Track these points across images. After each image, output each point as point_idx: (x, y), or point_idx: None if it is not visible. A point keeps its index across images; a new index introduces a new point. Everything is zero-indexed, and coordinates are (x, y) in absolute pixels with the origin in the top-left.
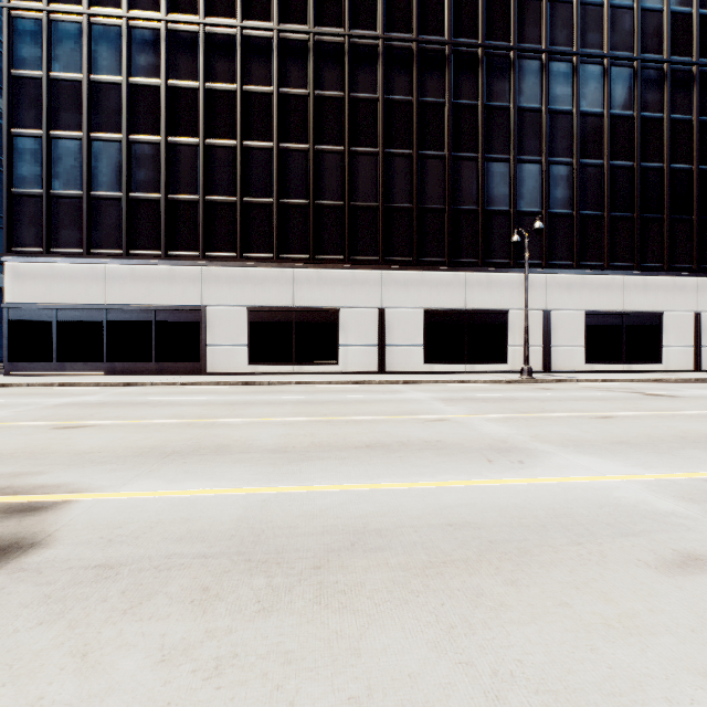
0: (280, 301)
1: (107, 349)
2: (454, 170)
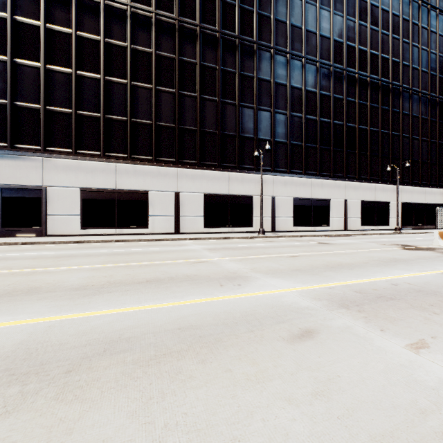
0: (105, 184)
1: None
2: (222, 110)
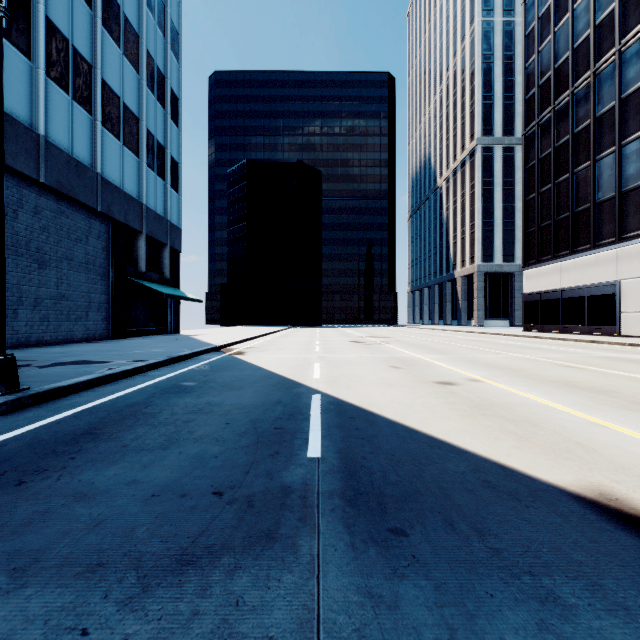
0: None
1: (562, 317)
2: None
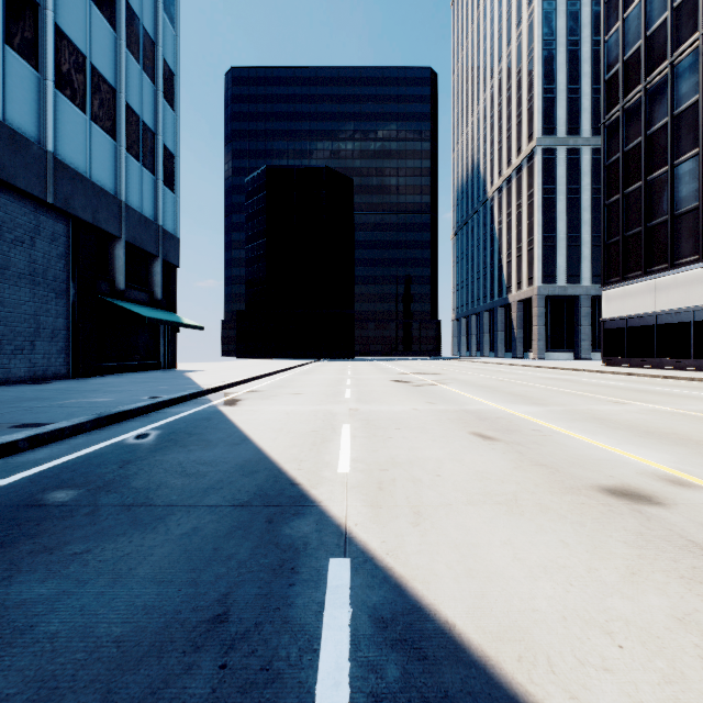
0: None
1: (657, 348)
2: None
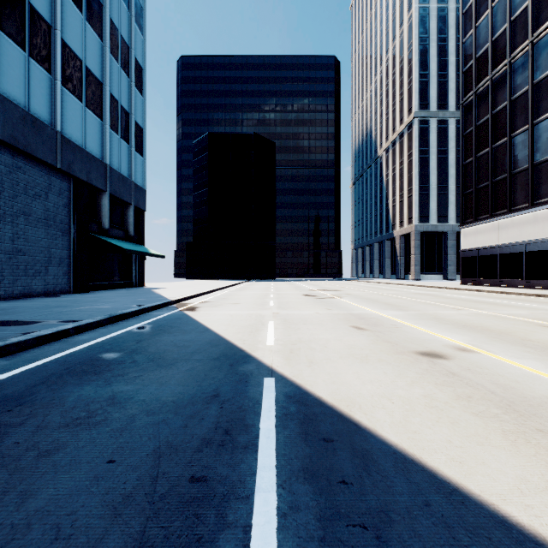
0: None
1: (499, 271)
2: None
